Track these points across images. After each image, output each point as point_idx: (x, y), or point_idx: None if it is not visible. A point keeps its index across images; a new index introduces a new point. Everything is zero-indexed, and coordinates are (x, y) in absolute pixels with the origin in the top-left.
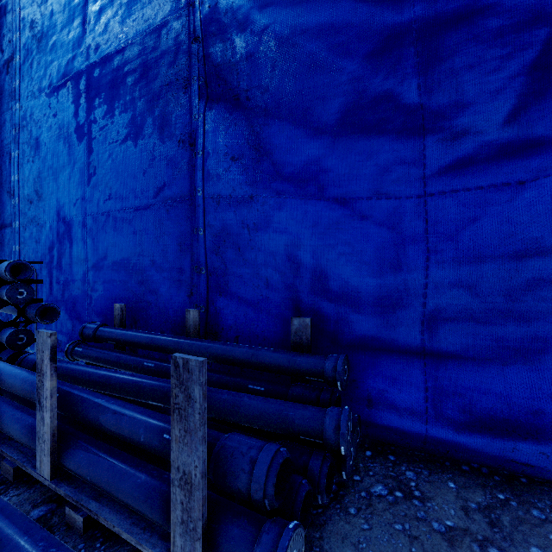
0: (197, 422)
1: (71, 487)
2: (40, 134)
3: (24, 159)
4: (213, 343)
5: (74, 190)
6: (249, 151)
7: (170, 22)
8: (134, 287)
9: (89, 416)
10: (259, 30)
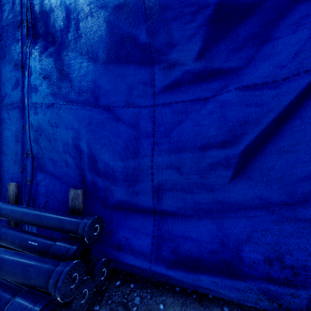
0: None
1: None
2: None
3: None
4: (17, 208)
5: None
6: (56, 72)
7: None
8: None
9: None
10: None
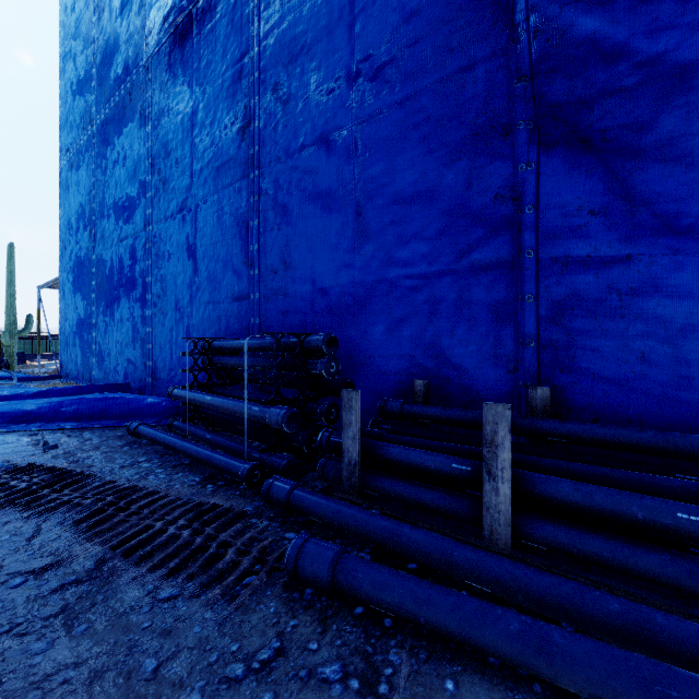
0: None
1: (541, 559)
2: (288, 200)
3: (266, 228)
4: (591, 425)
5: (336, 257)
6: (612, 203)
7: (478, 64)
8: (423, 362)
9: (534, 491)
10: (641, 61)
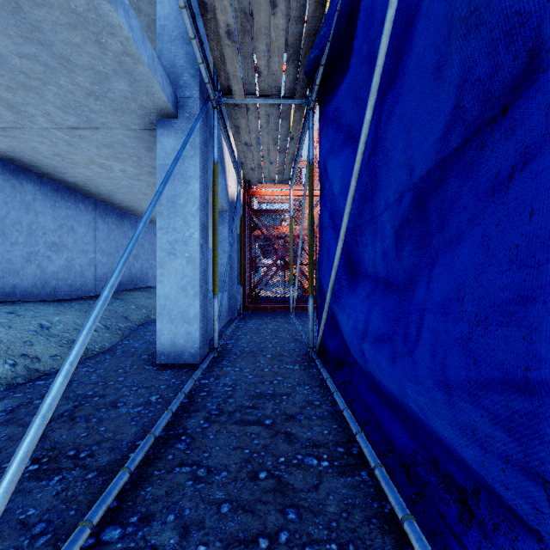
0: None
1: None
2: None
3: None
4: None
5: None
6: None
7: None
8: None
9: None
10: None
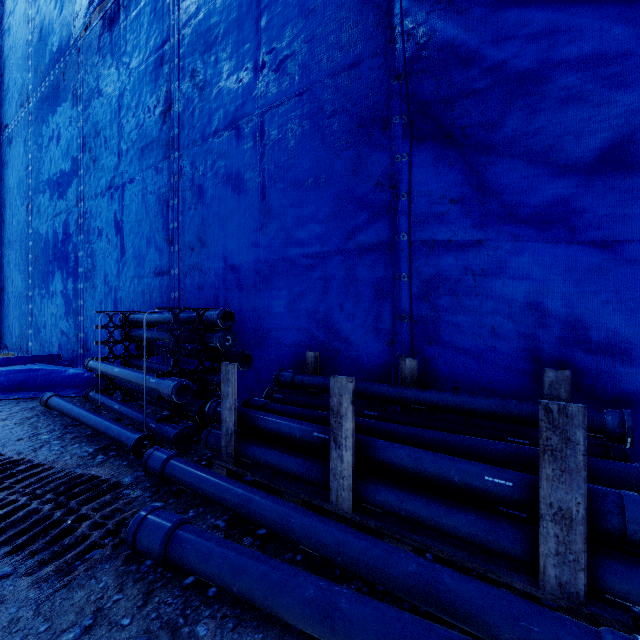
0: (581, 462)
1: (377, 520)
2: (204, 181)
3: (184, 207)
4: (446, 394)
5: (244, 236)
6: (470, 192)
7: (363, 62)
8: (318, 335)
9: (377, 457)
10: (490, 66)
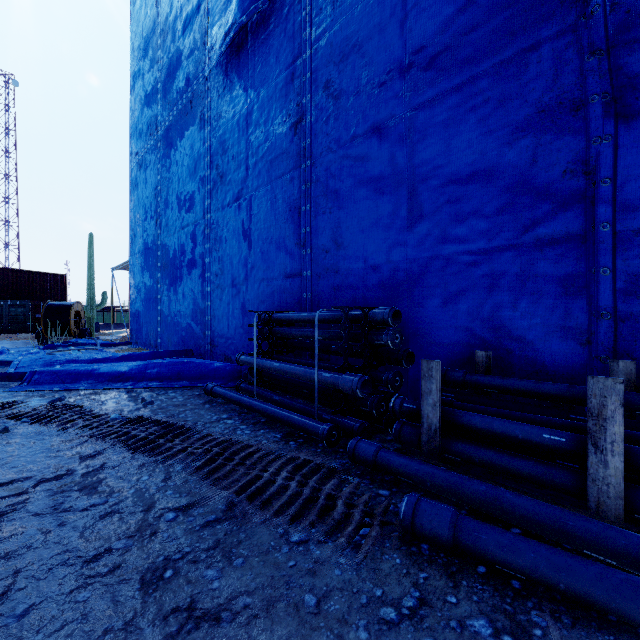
0: None
1: None
2: (340, 186)
3: (318, 212)
4: None
5: (388, 236)
6: None
7: (543, 44)
8: (481, 334)
9: None
10: None
